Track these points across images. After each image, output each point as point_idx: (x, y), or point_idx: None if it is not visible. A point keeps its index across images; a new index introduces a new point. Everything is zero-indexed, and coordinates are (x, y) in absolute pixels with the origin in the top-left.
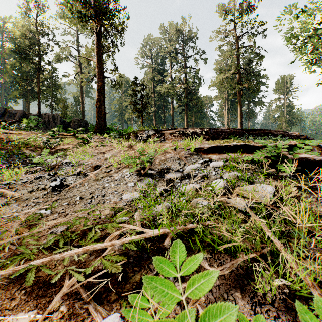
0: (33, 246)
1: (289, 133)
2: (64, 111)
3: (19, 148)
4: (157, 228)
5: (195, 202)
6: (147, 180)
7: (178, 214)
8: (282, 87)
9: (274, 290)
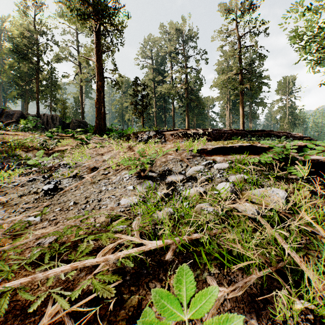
0: (14, 261)
1: (292, 134)
2: (63, 112)
3: (15, 149)
4: (158, 238)
5: (200, 207)
6: (147, 183)
7: (181, 221)
8: (284, 88)
9: (296, 315)
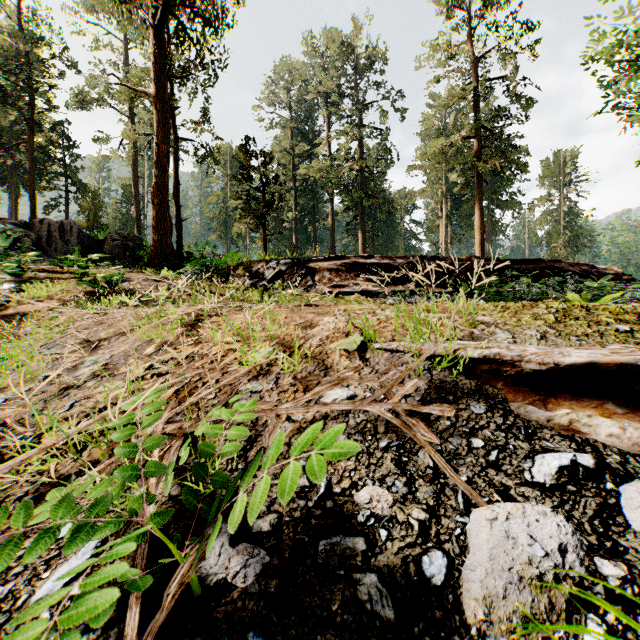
0: None
1: (599, 269)
2: (94, 216)
3: None
4: None
5: None
6: None
7: None
8: (556, 174)
9: None
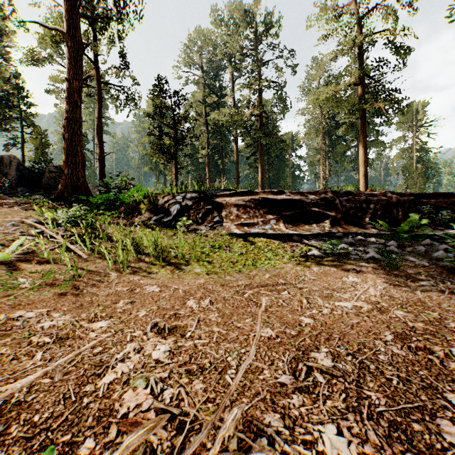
0: None
1: None
2: (41, 152)
3: None
4: None
5: None
6: None
7: None
8: (410, 120)
9: None
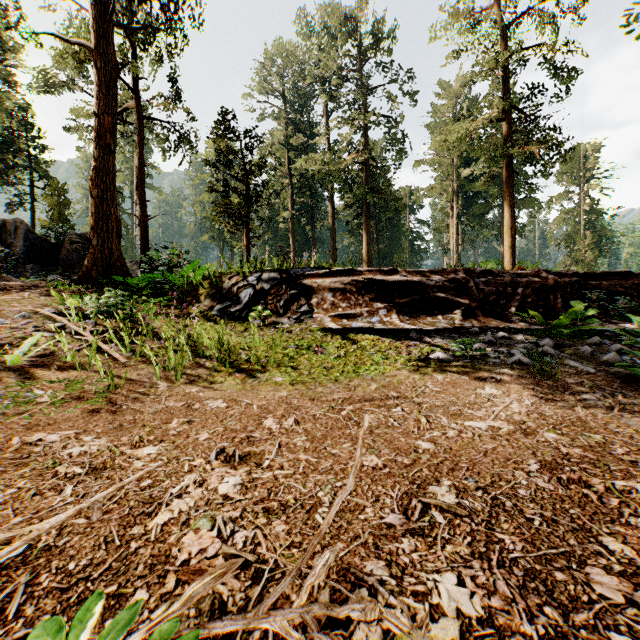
0: None
1: None
2: (59, 214)
3: None
4: None
5: None
6: None
7: None
8: (576, 169)
9: None
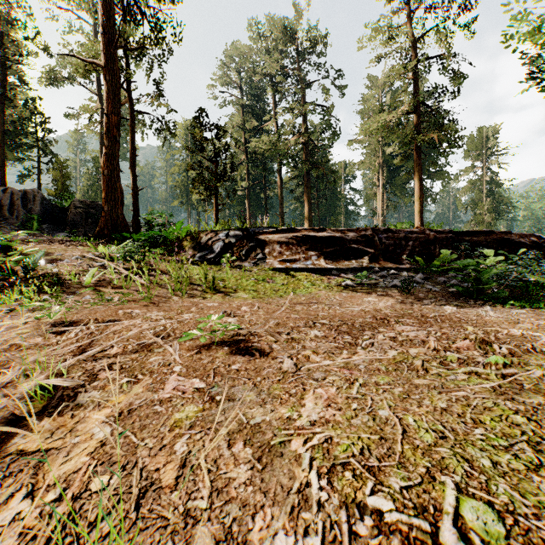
0: None
1: None
2: (62, 184)
3: None
4: None
5: None
6: None
7: None
8: (479, 148)
9: None
